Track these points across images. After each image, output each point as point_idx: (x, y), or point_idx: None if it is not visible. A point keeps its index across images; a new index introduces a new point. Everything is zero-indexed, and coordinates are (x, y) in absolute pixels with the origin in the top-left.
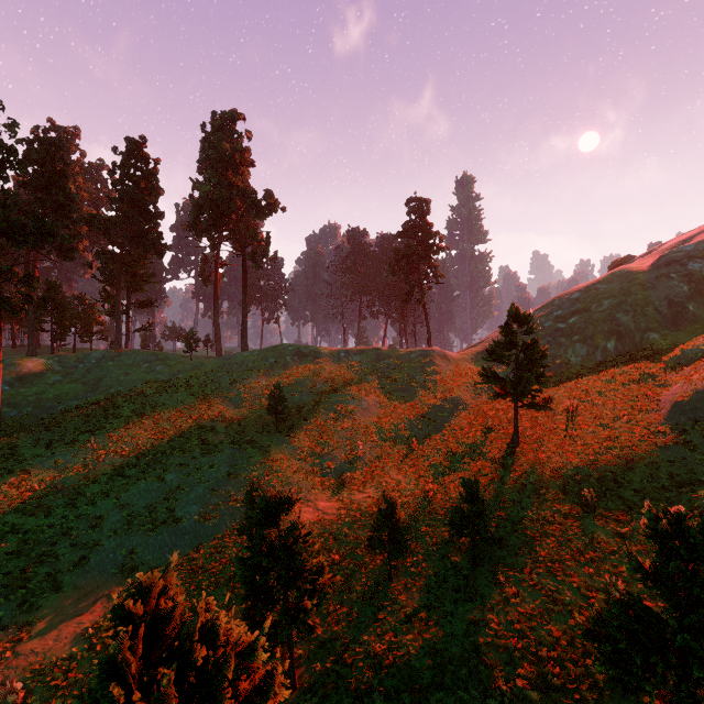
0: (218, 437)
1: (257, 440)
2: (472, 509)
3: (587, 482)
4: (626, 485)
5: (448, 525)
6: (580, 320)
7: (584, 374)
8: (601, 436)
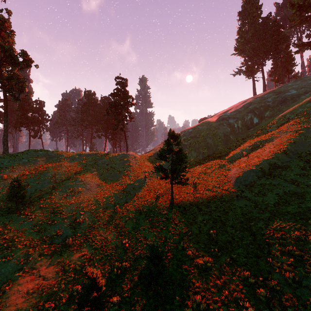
0: None
1: None
2: (155, 269)
3: (209, 223)
4: (227, 223)
5: (138, 279)
6: (193, 141)
7: (197, 165)
8: (210, 196)
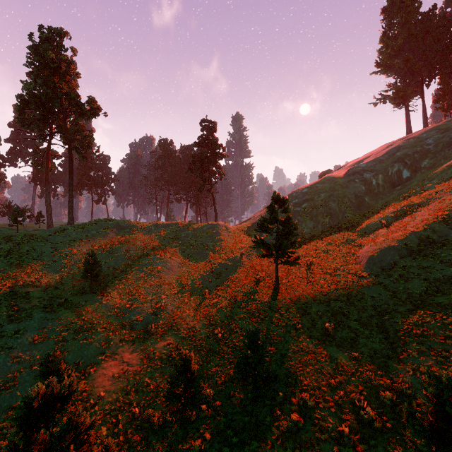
0: (30, 302)
1: (72, 301)
2: (254, 356)
3: (326, 315)
4: (350, 317)
5: (234, 369)
6: (308, 205)
7: (313, 239)
8: (329, 281)
